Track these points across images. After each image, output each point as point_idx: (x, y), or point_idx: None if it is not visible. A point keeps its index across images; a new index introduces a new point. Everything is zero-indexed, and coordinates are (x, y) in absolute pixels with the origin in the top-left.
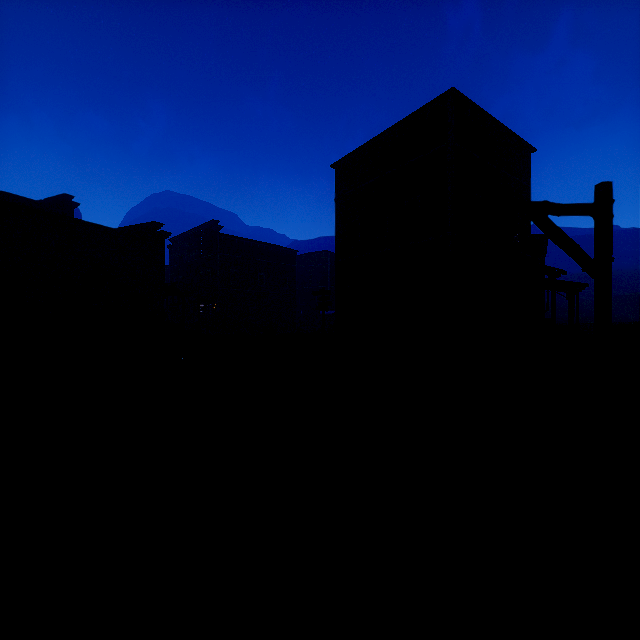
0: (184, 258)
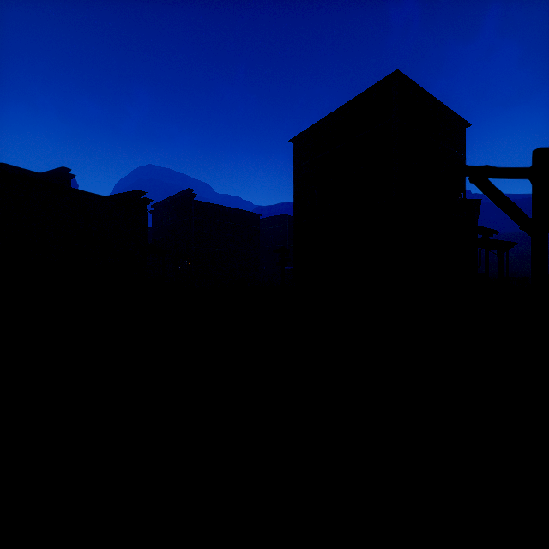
0: (164, 221)
